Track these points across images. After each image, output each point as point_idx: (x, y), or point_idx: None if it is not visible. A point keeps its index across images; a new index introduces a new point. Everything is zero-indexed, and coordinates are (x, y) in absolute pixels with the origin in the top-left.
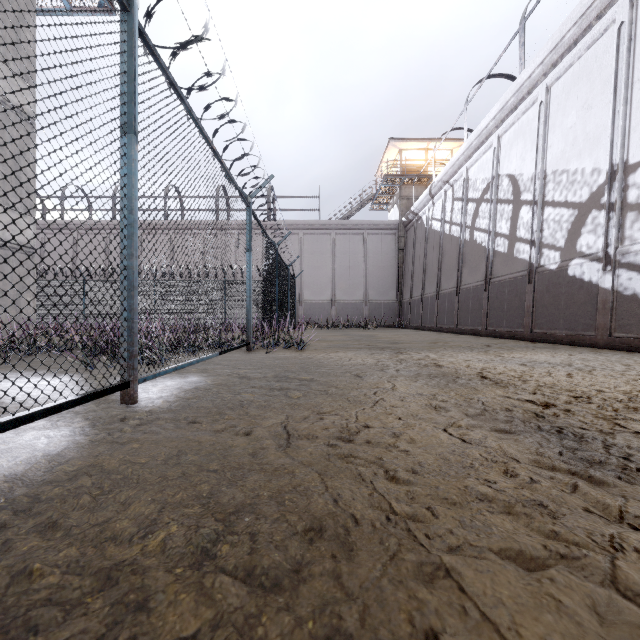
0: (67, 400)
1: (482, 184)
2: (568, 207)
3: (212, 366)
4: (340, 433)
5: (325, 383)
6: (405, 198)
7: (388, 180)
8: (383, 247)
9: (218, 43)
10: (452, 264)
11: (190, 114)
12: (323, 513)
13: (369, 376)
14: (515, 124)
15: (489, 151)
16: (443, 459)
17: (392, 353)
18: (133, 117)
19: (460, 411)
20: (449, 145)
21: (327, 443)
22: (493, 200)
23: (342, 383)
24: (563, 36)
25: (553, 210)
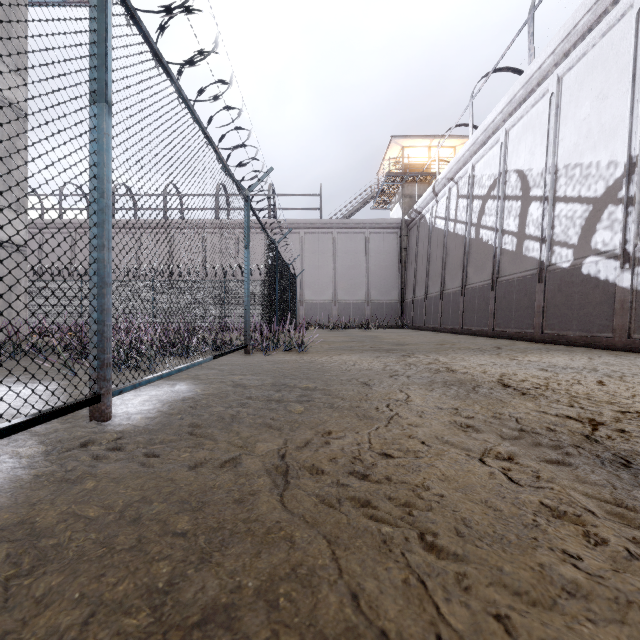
0: (10, 424)
1: (488, 180)
2: (582, 202)
3: (205, 371)
4: (352, 467)
5: (329, 393)
6: (408, 196)
7: (390, 178)
8: (385, 246)
9: (210, 14)
10: (457, 263)
11: (179, 92)
12: (337, 629)
13: (378, 384)
14: (524, 118)
15: (496, 146)
16: (492, 510)
17: (399, 356)
18: (104, 83)
19: (493, 432)
20: (452, 142)
21: (336, 481)
22: (500, 197)
23: (348, 393)
24: (576, 23)
25: (565, 206)
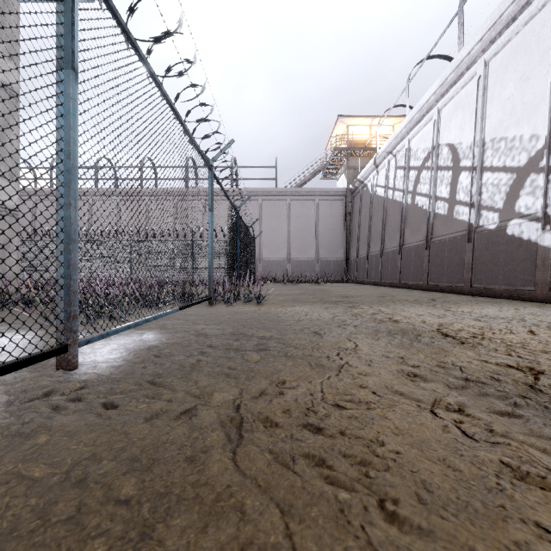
0: None
1: (423, 153)
2: (506, 171)
3: (172, 321)
4: (305, 419)
5: (284, 342)
6: (352, 168)
7: (337, 152)
8: (332, 211)
9: None
10: (395, 226)
11: (146, 67)
12: None
13: (328, 333)
14: (454, 98)
15: (429, 123)
16: (451, 470)
17: (346, 307)
18: (71, 51)
19: (440, 381)
20: (391, 121)
21: (290, 436)
22: (433, 167)
23: (301, 342)
24: (502, 14)
25: (491, 175)
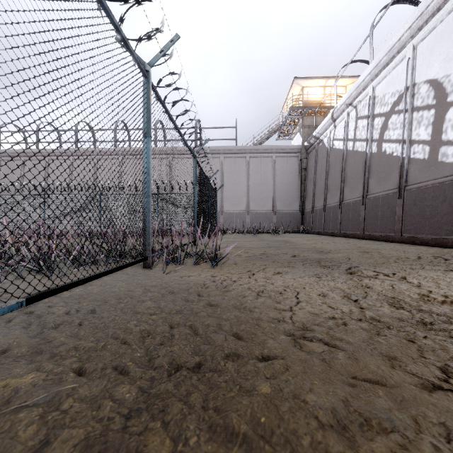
0: None
1: (392, 97)
2: None
3: None
4: None
5: None
6: (307, 127)
7: (293, 112)
8: (288, 167)
9: None
10: (356, 176)
11: None
12: None
13: None
14: (437, 27)
15: (400, 64)
16: None
17: (346, 275)
18: None
19: None
20: (344, 82)
21: None
22: (408, 109)
23: None
24: None
25: None
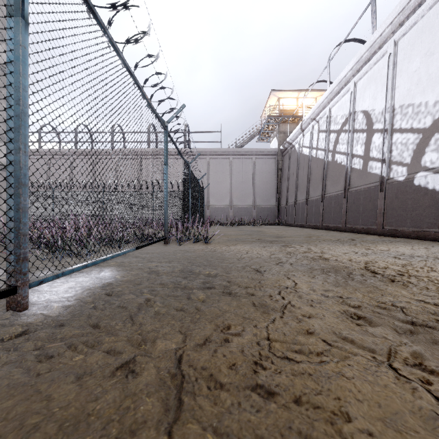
0: None
1: (341, 119)
2: (413, 132)
3: (130, 259)
4: (254, 380)
5: (228, 280)
6: (282, 132)
7: (270, 120)
8: (266, 167)
9: None
10: (318, 179)
11: (104, 32)
12: None
13: (268, 271)
14: (368, 72)
15: (347, 94)
16: None
17: (280, 246)
18: None
19: (386, 325)
20: (314, 94)
21: (237, 403)
22: (350, 130)
23: (244, 280)
24: (409, 0)
25: (400, 135)
